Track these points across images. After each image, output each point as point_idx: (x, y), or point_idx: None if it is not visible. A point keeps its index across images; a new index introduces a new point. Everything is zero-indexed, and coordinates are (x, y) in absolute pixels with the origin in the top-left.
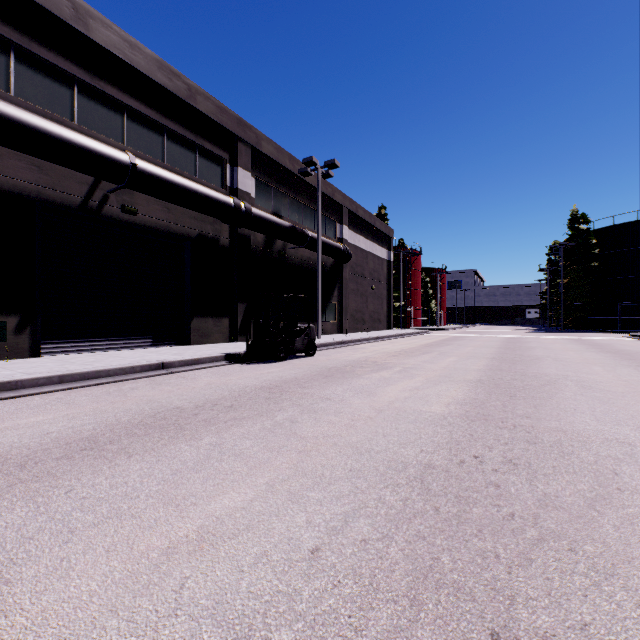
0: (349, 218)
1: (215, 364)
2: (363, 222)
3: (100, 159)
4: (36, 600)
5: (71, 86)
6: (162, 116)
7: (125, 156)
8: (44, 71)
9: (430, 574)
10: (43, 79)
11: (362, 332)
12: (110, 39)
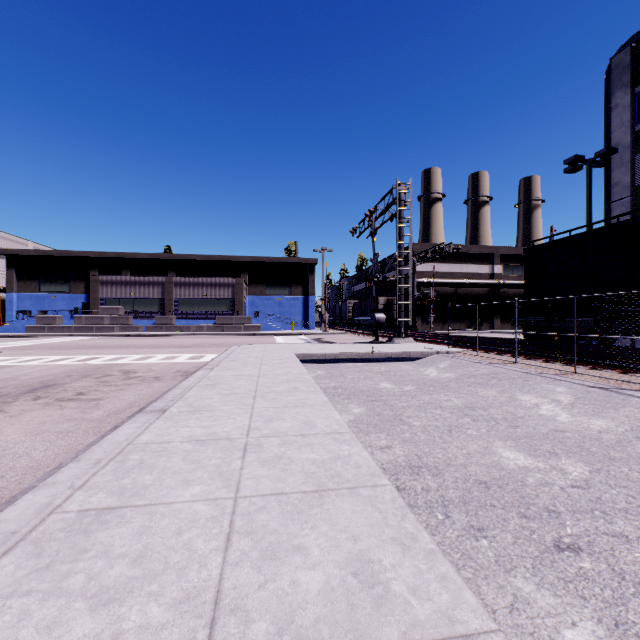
0: None
1: None
2: None
3: None
4: None
5: (521, 267)
6: None
7: None
8: (517, 267)
9: None
10: (516, 269)
11: None
12: None
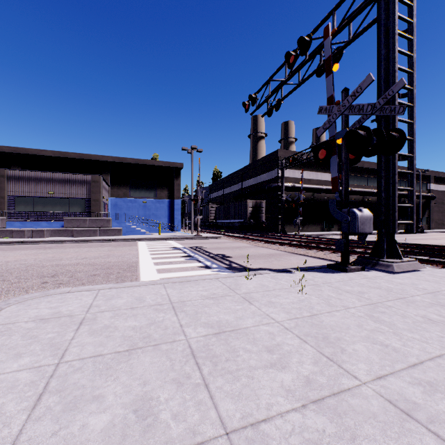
0: (433, 179)
1: (398, 233)
2: (442, 178)
3: (370, 193)
4: (419, 237)
5: (360, 178)
6: (373, 175)
7: (373, 191)
8: (357, 177)
9: (444, 238)
10: (356, 179)
11: (442, 229)
12: (366, 165)
